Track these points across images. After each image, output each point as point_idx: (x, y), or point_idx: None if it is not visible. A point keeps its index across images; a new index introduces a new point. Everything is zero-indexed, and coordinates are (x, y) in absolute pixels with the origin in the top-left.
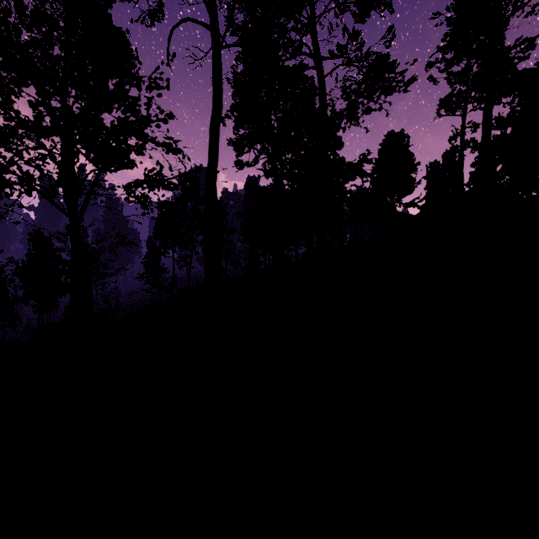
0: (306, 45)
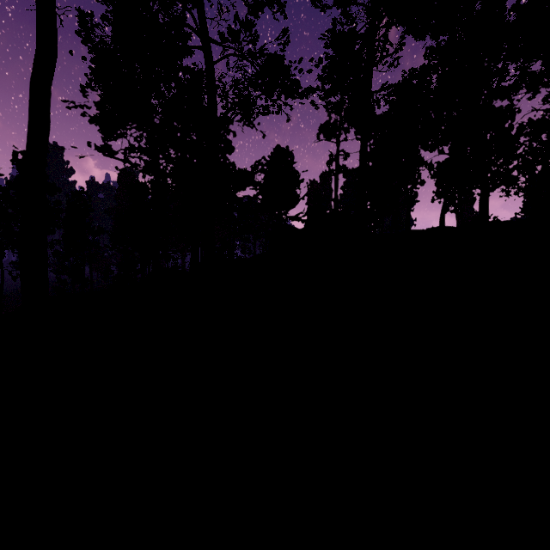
0: (189, 11)
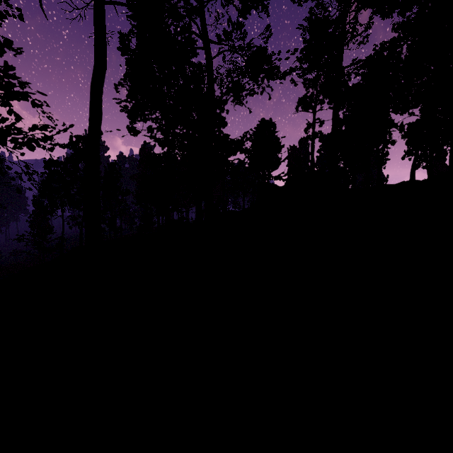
0: (195, 22)
